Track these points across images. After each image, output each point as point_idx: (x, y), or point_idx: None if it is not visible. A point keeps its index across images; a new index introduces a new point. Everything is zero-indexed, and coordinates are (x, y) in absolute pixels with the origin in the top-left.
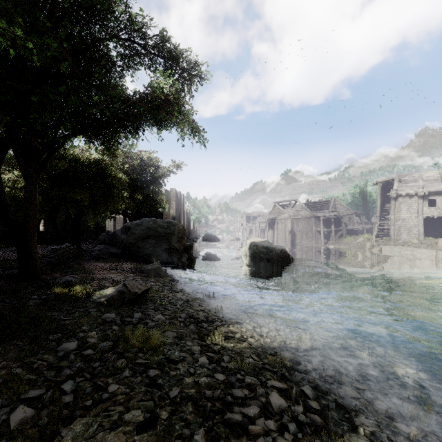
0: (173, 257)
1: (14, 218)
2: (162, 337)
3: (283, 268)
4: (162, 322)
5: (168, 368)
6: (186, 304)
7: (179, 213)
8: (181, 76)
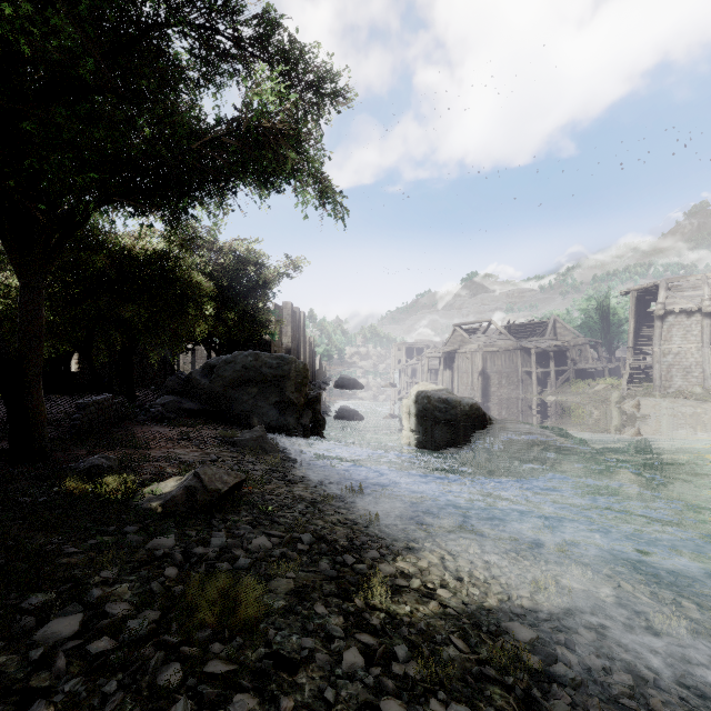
0: (288, 416)
1: (1, 350)
2: (265, 593)
3: (475, 437)
4: (266, 553)
5: (275, 685)
6: (312, 509)
7: (297, 342)
8: (301, 97)
